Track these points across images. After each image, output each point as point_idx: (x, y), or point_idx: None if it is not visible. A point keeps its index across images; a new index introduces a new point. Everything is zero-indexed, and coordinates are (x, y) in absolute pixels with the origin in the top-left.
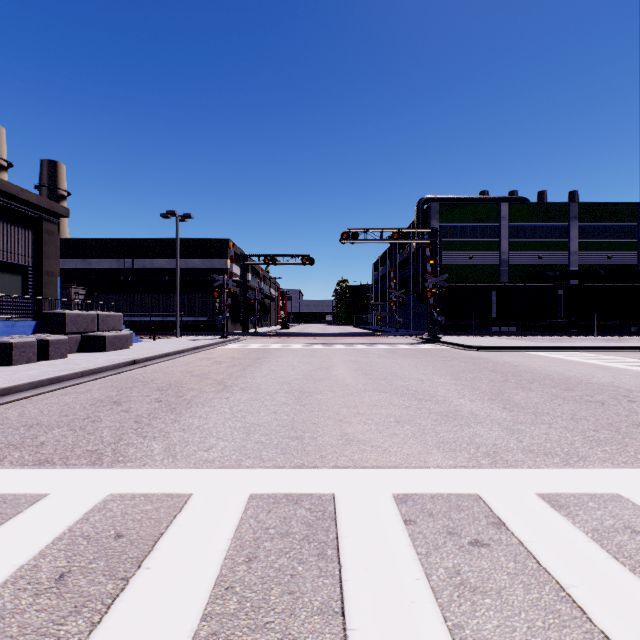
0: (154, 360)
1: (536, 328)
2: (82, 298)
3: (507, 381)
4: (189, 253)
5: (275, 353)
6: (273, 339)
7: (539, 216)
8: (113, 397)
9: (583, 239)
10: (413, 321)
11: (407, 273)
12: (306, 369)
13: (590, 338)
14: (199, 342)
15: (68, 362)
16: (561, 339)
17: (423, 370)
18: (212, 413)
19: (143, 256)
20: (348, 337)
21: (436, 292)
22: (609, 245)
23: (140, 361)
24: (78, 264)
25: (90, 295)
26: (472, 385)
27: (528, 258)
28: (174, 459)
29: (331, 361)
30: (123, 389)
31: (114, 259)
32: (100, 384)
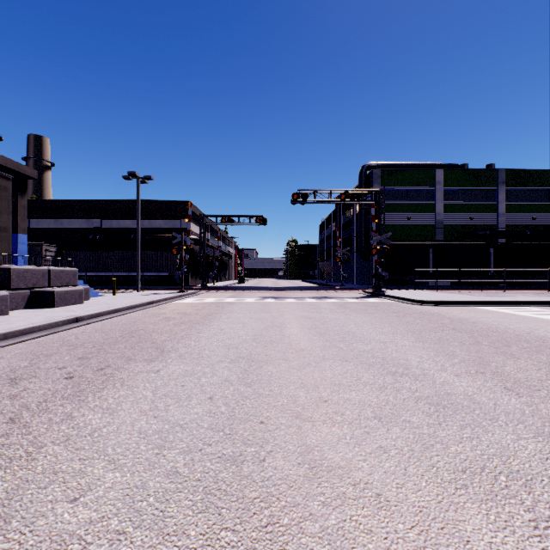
0: (101, 316)
1: (469, 282)
2: (53, 255)
3: (479, 343)
4: (153, 214)
5: (228, 308)
6: (229, 293)
7: (471, 181)
8: (17, 370)
9: (510, 202)
10: (356, 276)
11: (350, 233)
12: (257, 327)
13: (522, 292)
14: (156, 296)
15: (2, 320)
16: (496, 293)
17: (381, 328)
18: (126, 400)
19: (110, 216)
20: (298, 291)
21: (380, 249)
22: (533, 207)
23: (84, 318)
24: (50, 224)
25: (61, 252)
26: (444, 349)
27: (461, 219)
28: (1, 532)
29: (283, 317)
30: (40, 357)
31: (84, 219)
32: (19, 349)
